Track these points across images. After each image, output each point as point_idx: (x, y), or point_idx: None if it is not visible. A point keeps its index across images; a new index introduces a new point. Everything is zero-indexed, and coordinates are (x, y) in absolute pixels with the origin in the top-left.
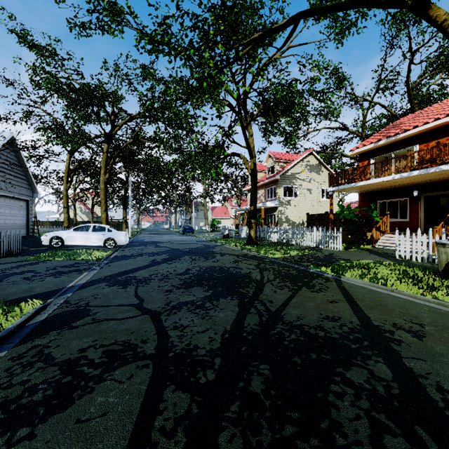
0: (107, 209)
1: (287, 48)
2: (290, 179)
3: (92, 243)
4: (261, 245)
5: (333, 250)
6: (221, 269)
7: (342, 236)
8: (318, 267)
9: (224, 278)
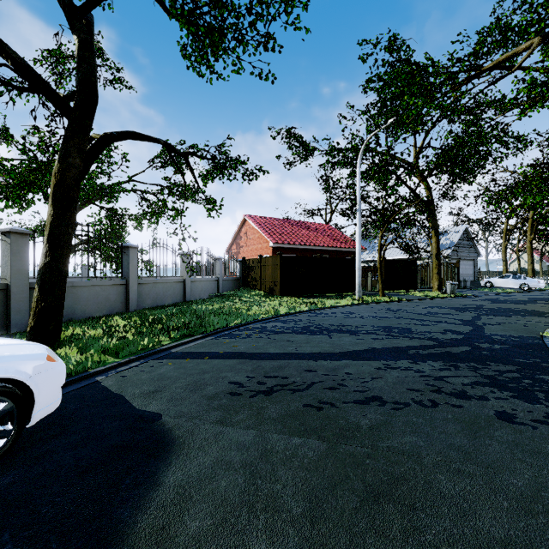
0: (533, 262)
1: None
2: None
3: (511, 286)
4: None
5: None
6: None
7: None
8: None
9: None
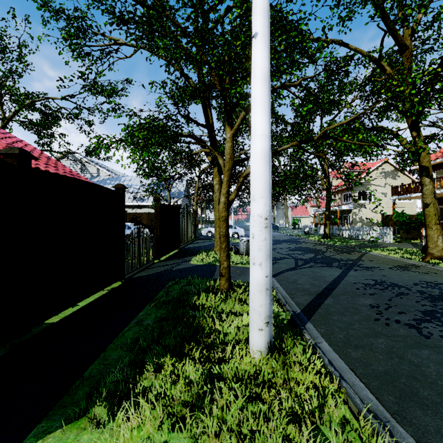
0: None
1: (354, 100)
2: (364, 185)
3: None
4: (333, 239)
5: (386, 242)
6: (306, 247)
7: (404, 234)
8: (361, 249)
9: (308, 250)
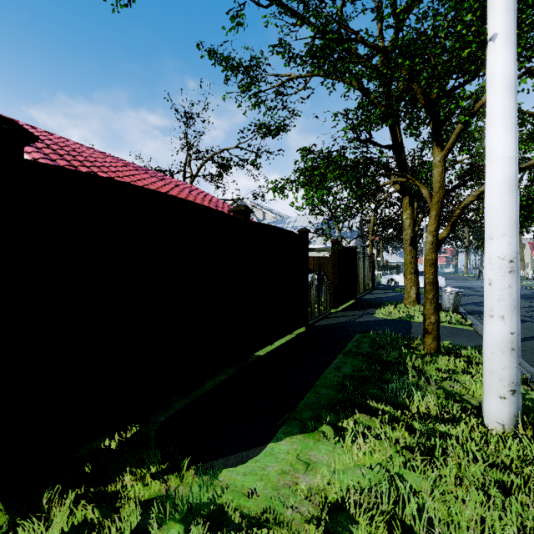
0: None
1: None
2: None
3: None
4: None
5: None
6: None
7: None
8: None
9: None
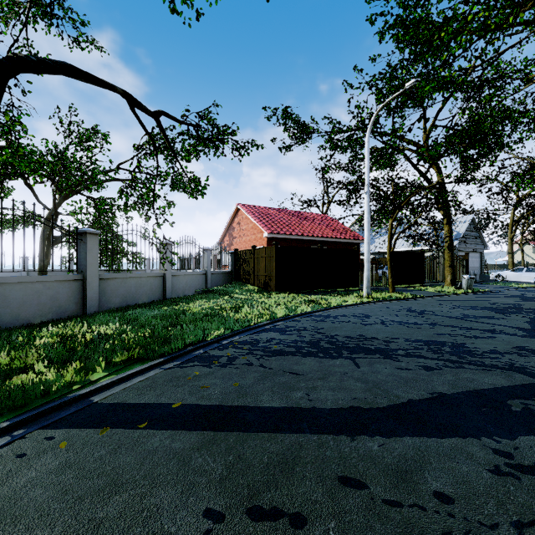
0: None
1: None
2: None
3: (525, 280)
4: None
5: None
6: None
7: None
8: None
9: None
